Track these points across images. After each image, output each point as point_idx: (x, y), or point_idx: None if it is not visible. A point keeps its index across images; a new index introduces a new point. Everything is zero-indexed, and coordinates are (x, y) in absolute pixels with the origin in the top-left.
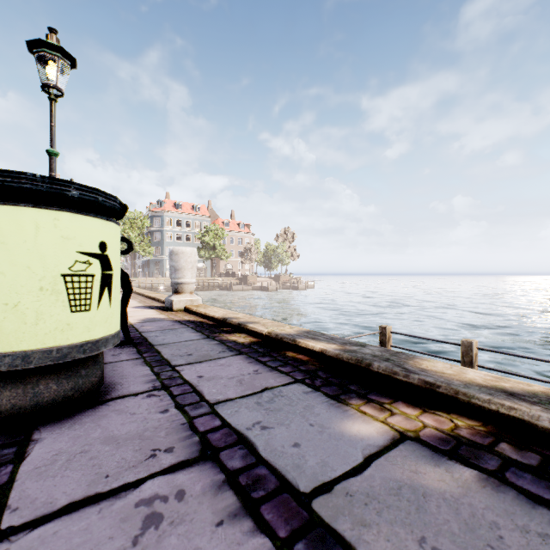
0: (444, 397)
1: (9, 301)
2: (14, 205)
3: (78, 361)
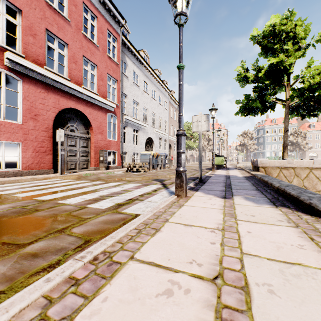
0: (242, 169)
1: (218, 162)
2: (218, 157)
3: (221, 166)
